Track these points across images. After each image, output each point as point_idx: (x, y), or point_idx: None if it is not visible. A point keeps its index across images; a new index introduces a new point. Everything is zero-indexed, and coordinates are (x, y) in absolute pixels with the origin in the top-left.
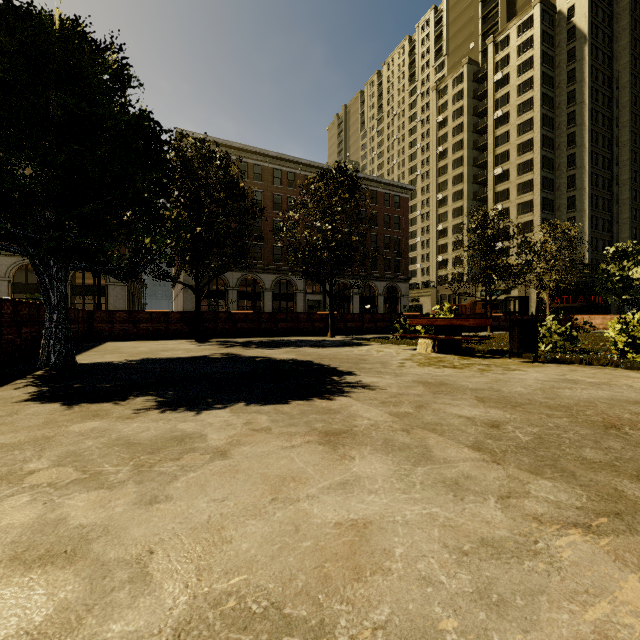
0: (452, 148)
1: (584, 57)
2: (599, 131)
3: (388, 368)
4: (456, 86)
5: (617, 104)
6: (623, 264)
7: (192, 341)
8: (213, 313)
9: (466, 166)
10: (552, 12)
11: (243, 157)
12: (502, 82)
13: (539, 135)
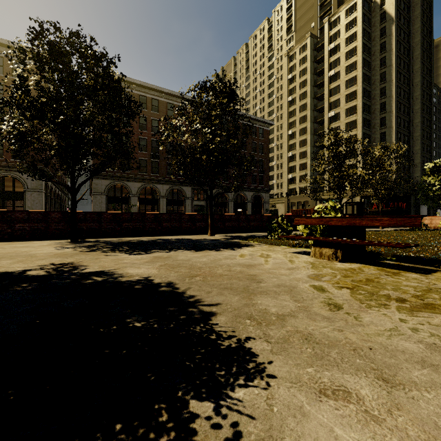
0: (299, 97)
1: (392, 33)
2: (401, 87)
3: (316, 315)
4: (302, 53)
5: (412, 69)
6: (440, 176)
7: (67, 241)
8: (97, 213)
9: (309, 110)
10: (369, 1)
11: (143, 92)
12: (334, 50)
13: (361, 88)
